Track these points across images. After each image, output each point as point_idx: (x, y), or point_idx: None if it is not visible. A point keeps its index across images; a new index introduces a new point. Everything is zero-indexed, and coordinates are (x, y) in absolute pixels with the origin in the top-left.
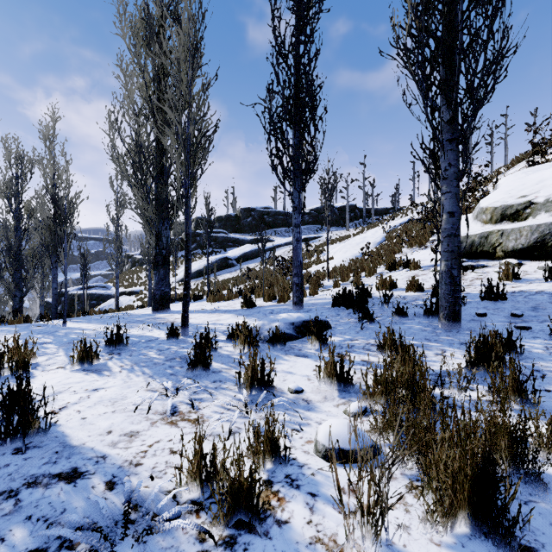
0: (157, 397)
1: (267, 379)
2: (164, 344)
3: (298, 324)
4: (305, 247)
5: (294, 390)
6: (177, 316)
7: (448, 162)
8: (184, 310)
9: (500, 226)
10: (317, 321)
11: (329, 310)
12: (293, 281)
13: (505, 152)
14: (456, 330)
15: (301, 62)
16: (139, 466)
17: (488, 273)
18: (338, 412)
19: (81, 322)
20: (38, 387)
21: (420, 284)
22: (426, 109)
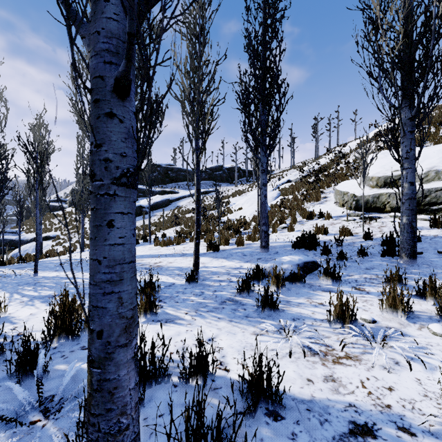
0: (285, 340)
1: (351, 313)
2: (190, 288)
3: (302, 265)
4: (206, 198)
5: (372, 320)
6: (152, 261)
7: (410, 147)
8: (196, 257)
9: (385, 190)
10: (329, 262)
11: (293, 251)
12: (262, 229)
13: (338, 136)
14: (416, 265)
15: (273, 55)
16: (391, 407)
17: (386, 223)
18: (428, 335)
19: (45, 270)
20: (147, 345)
21: (349, 230)
22: (400, 108)
